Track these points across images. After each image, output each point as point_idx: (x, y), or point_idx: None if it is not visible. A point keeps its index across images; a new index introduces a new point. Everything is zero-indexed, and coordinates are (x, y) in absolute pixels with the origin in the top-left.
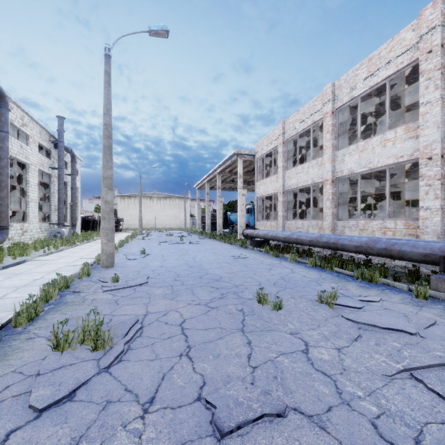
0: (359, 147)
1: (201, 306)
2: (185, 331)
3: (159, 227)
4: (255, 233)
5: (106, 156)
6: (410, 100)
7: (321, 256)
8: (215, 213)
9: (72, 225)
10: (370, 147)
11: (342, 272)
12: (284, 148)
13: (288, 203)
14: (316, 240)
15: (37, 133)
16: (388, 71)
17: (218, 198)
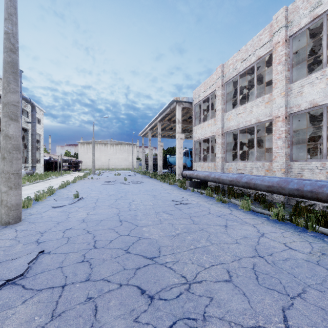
0: (326, 73)
1: None
2: None
3: (112, 168)
4: (195, 174)
5: (7, 74)
6: None
7: (270, 200)
8: (157, 156)
9: (32, 166)
10: None
11: None
12: (223, 91)
13: (226, 145)
14: (278, 185)
15: None
16: None
17: (159, 143)
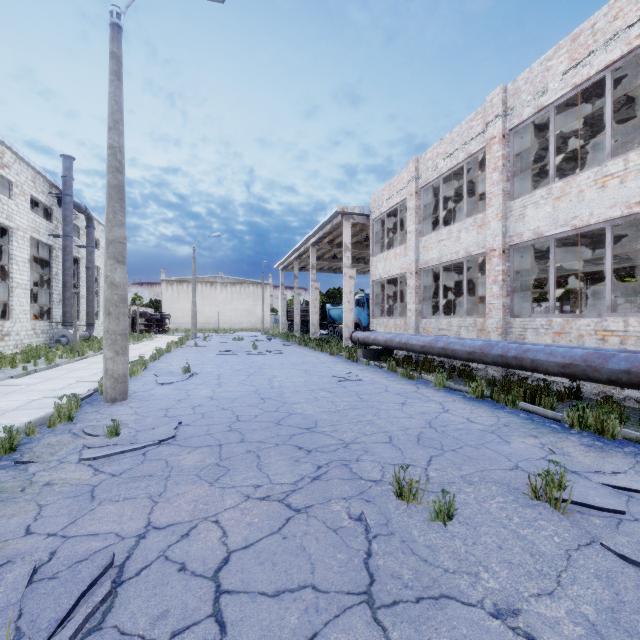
0: (552, 192)
1: (272, 504)
2: (224, 603)
3: (225, 327)
4: (371, 337)
5: (113, 203)
6: (634, 115)
7: (483, 376)
8: (308, 307)
9: (88, 325)
10: (574, 191)
11: (536, 412)
12: (418, 201)
13: (423, 289)
14: (480, 351)
15: (27, 181)
16: (610, 54)
17: (312, 283)
